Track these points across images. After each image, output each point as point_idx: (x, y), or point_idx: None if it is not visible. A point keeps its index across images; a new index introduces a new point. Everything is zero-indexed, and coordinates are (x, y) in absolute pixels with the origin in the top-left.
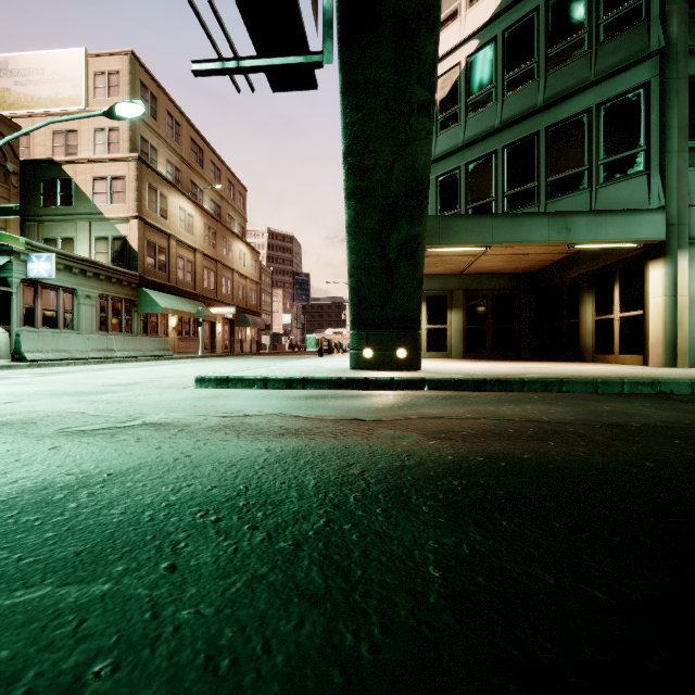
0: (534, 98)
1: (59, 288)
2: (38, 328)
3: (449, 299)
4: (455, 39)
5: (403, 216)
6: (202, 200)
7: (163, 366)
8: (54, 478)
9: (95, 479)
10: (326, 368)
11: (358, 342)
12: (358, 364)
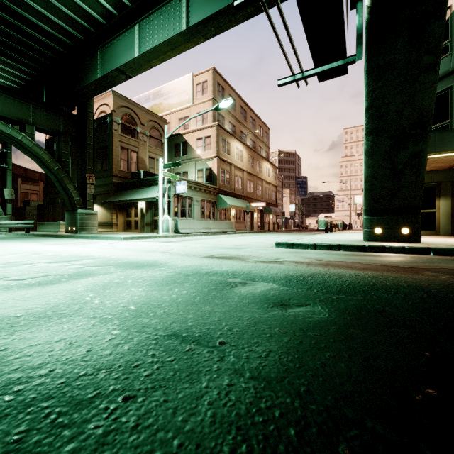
0: None
1: (186, 197)
2: (179, 217)
3: (437, 189)
4: None
5: (409, 140)
6: (246, 140)
7: (239, 237)
8: (288, 274)
9: (304, 275)
10: (345, 240)
11: (370, 223)
12: (370, 237)
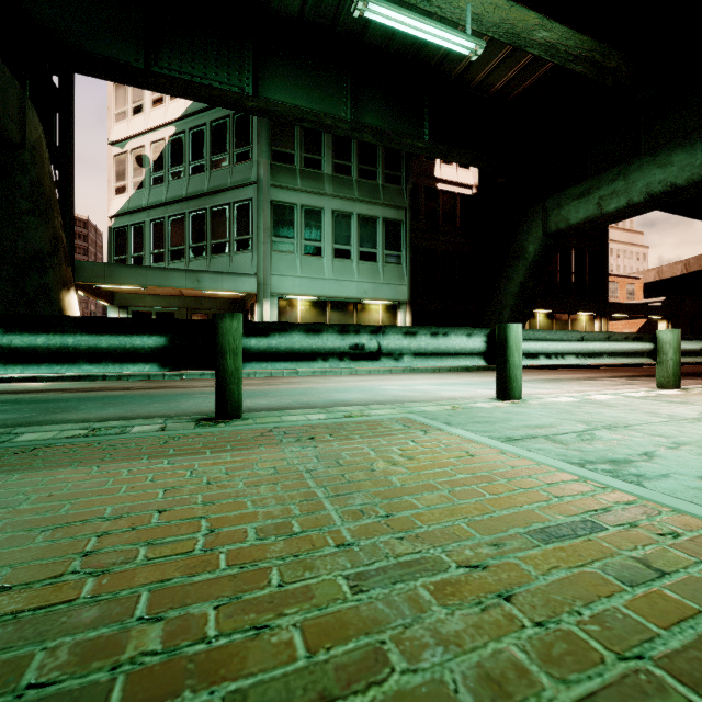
0: (204, 185)
1: None
2: None
3: (176, 315)
4: (161, 120)
5: (33, 271)
6: None
7: None
8: None
9: None
10: None
11: None
12: None
